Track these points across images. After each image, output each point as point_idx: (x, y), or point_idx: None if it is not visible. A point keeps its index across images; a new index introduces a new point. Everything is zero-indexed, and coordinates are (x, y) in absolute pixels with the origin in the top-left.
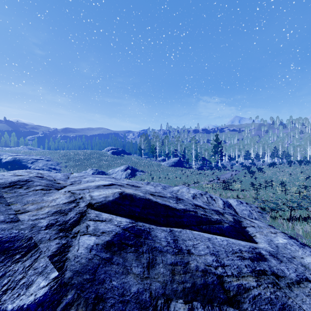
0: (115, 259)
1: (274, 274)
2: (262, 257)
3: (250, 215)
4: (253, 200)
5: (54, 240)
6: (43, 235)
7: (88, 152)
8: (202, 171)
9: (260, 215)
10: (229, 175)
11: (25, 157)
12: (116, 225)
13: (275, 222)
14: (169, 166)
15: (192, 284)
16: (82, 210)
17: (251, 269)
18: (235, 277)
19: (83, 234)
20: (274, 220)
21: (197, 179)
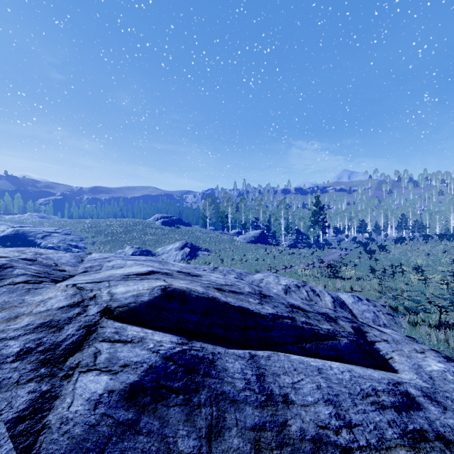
0: (144, 422)
1: (440, 438)
2: (413, 401)
3: (376, 319)
4: (377, 295)
5: (26, 385)
6: (8, 373)
7: (126, 222)
8: (296, 250)
9: (391, 319)
10: (335, 255)
11: (33, 229)
12: (151, 350)
13: (417, 332)
14: (247, 242)
15: None
16: (91, 321)
17: (400, 430)
18: (374, 451)
19: (86, 370)
20: (414, 327)
21: (289, 261)
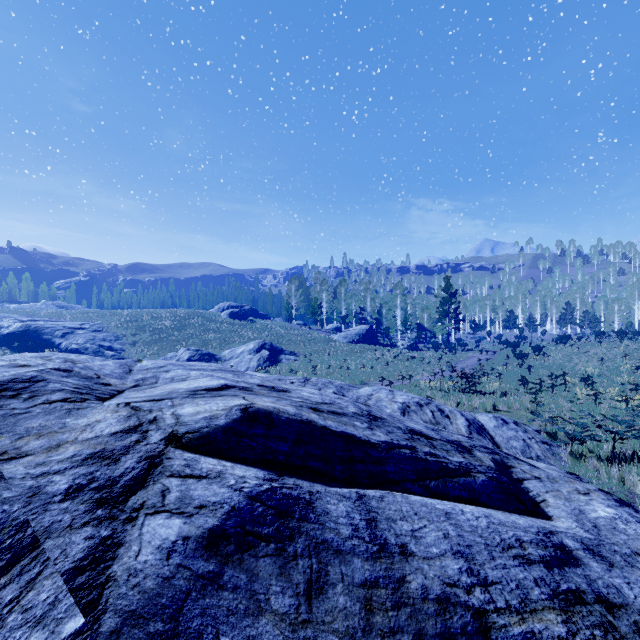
0: (228, 575)
1: (601, 601)
2: (569, 555)
3: (526, 449)
4: (529, 416)
5: (82, 529)
6: (57, 516)
7: (180, 313)
8: (417, 354)
9: (547, 450)
10: (473, 361)
11: (50, 323)
12: (232, 488)
13: (582, 466)
14: (348, 342)
15: (414, 636)
16: (155, 451)
17: (549, 590)
18: (515, 614)
19: (154, 512)
20: (578, 461)
21: (407, 369)
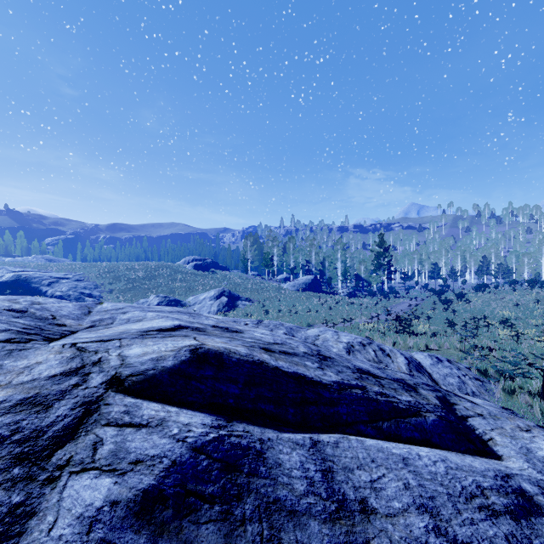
0: None
1: None
2: (531, 502)
3: (462, 385)
4: (459, 354)
5: None
6: None
7: (151, 265)
8: (355, 300)
9: (481, 386)
10: (404, 306)
11: (38, 274)
12: (175, 438)
13: (515, 402)
14: (296, 290)
15: None
16: (93, 396)
17: None
18: None
19: (80, 470)
20: (510, 396)
21: (348, 313)
